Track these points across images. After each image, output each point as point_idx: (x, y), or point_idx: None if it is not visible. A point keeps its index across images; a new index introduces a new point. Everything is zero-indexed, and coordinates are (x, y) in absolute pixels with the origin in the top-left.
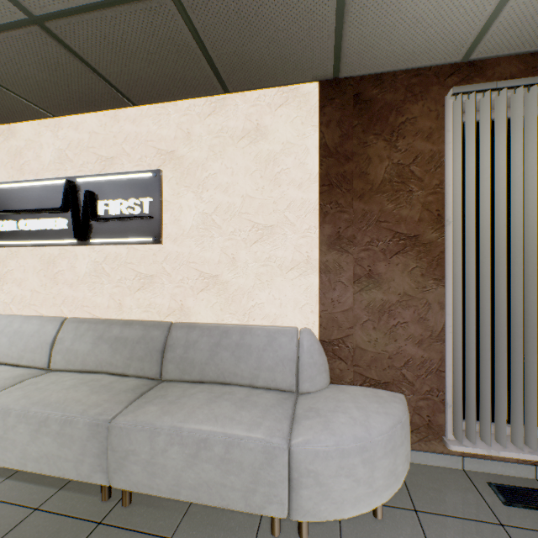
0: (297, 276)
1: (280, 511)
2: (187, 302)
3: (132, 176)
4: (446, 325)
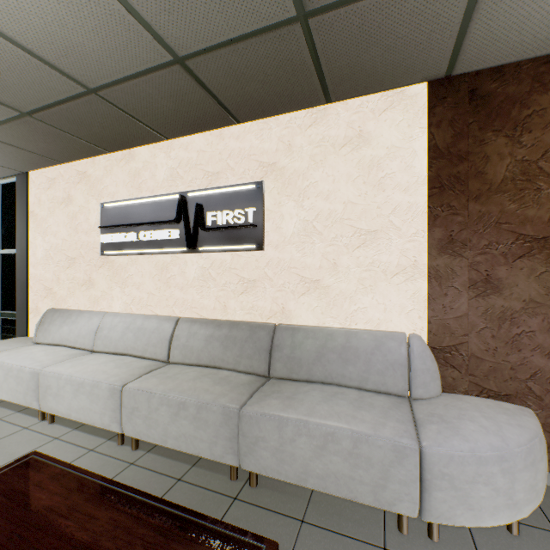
0: (402, 281)
1: (411, 510)
2: (287, 305)
3: (237, 188)
4: None
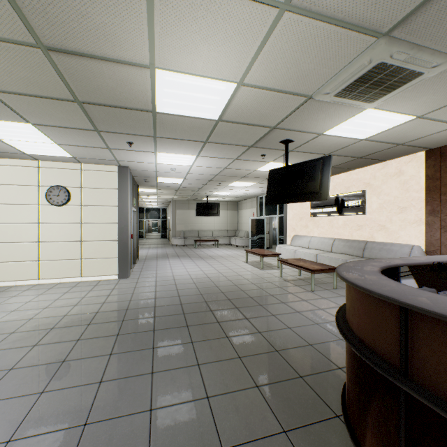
0: (415, 226)
1: None
2: (373, 234)
3: (355, 193)
4: None
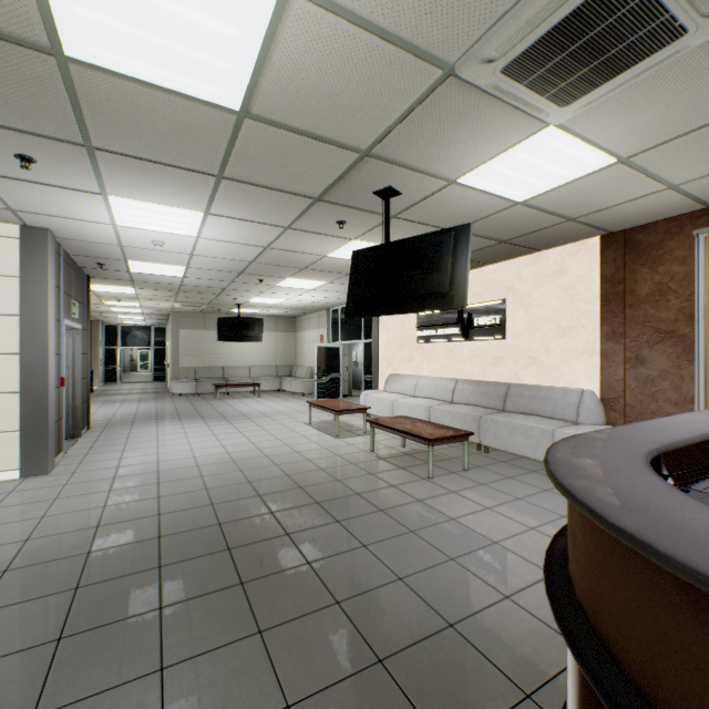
0: (586, 358)
1: None
2: (519, 373)
3: (490, 303)
4: (694, 393)
